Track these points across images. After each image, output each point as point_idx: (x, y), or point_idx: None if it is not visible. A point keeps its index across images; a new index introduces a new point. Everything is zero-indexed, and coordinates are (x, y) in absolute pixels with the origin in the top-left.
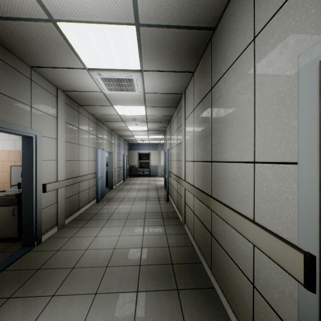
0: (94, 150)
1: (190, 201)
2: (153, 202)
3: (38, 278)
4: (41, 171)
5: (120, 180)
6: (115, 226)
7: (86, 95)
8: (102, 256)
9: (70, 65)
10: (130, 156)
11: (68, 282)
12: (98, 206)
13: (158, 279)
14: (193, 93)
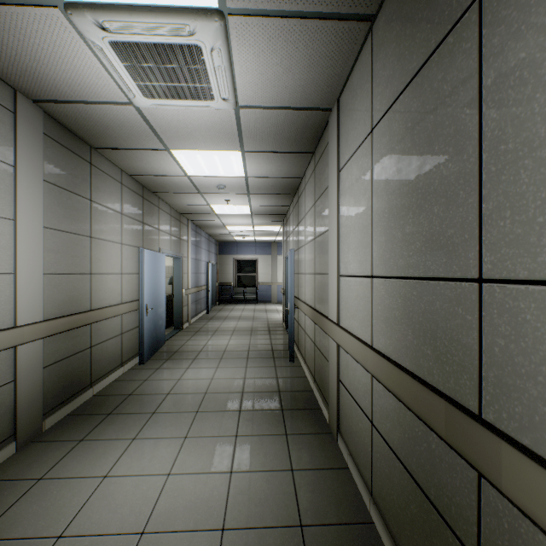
0: (136, 251)
1: (359, 385)
2: (260, 363)
3: None
4: None
5: (200, 311)
6: (163, 439)
7: (97, 116)
8: None
9: None
10: (221, 265)
11: None
12: (140, 374)
13: None
14: (371, 83)
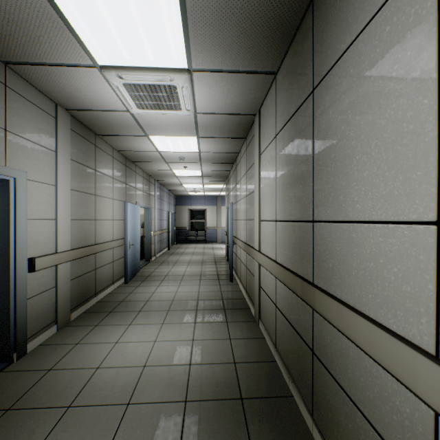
0: (122, 204)
1: (270, 285)
2: (209, 283)
3: (2, 431)
4: (26, 237)
5: (163, 249)
6: (149, 324)
7: (104, 117)
8: (121, 382)
9: (69, 59)
10: (178, 213)
11: (54, 439)
12: (126, 289)
13: (218, 432)
14: (275, 109)
